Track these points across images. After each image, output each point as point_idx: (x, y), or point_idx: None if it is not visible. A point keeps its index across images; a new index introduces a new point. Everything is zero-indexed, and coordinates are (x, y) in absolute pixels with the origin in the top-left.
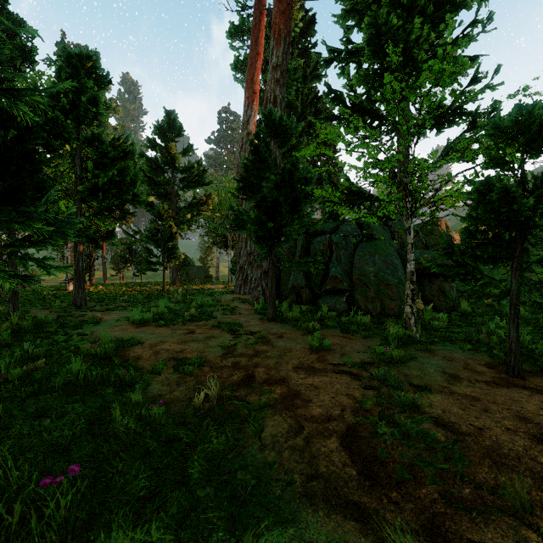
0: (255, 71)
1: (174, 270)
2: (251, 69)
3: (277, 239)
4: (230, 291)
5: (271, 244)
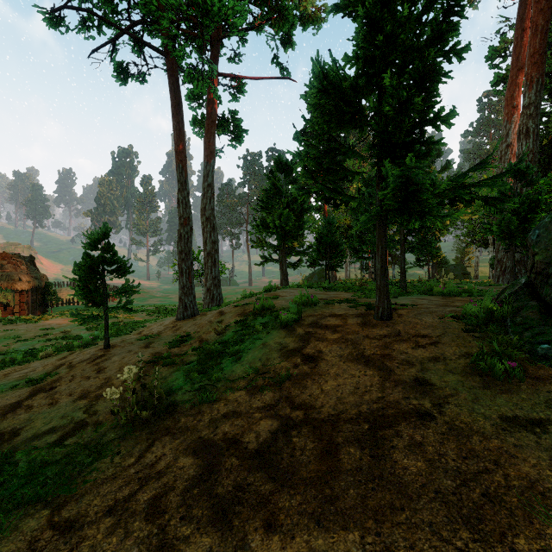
0: (516, 87)
1: (433, 267)
2: (511, 87)
3: (514, 238)
4: (488, 282)
5: (511, 241)
